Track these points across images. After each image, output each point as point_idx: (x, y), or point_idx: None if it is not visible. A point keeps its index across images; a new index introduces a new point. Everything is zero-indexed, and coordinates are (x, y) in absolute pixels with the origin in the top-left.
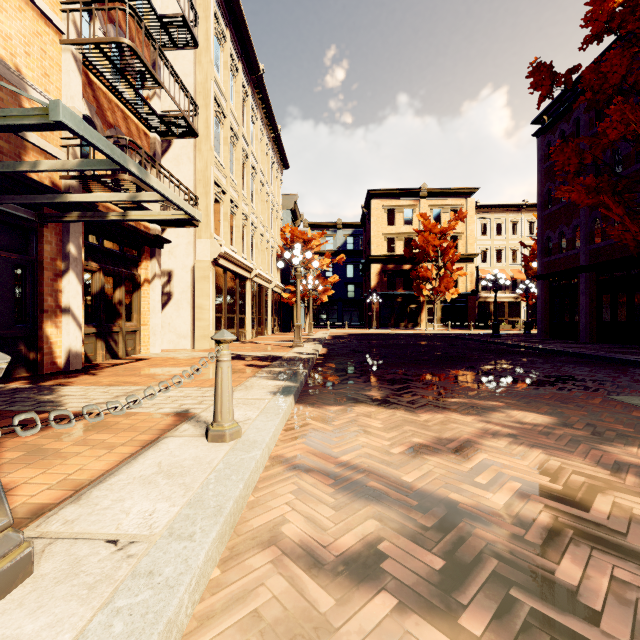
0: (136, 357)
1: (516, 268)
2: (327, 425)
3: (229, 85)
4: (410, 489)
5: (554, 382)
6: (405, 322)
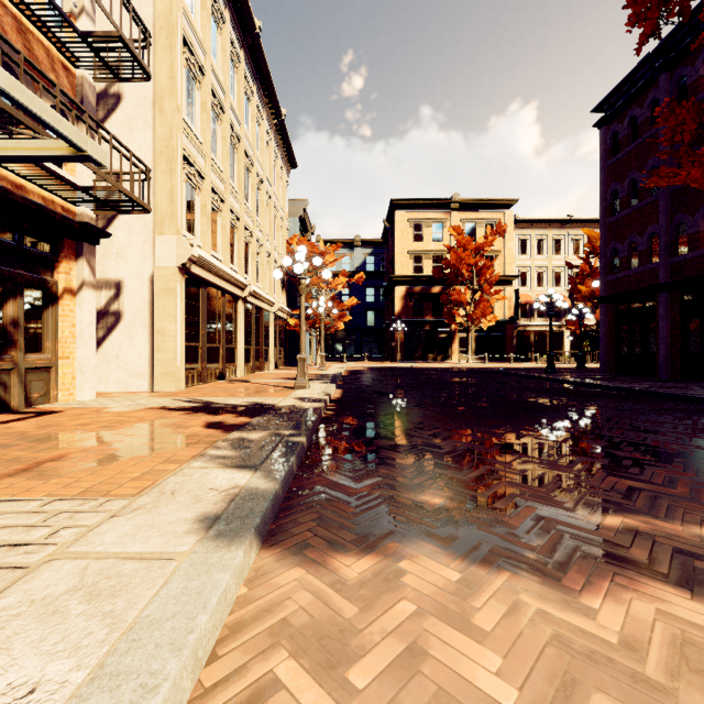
0: (43, 408)
1: (559, 292)
2: (332, 695)
3: (209, 32)
4: None
5: None
6: (434, 354)
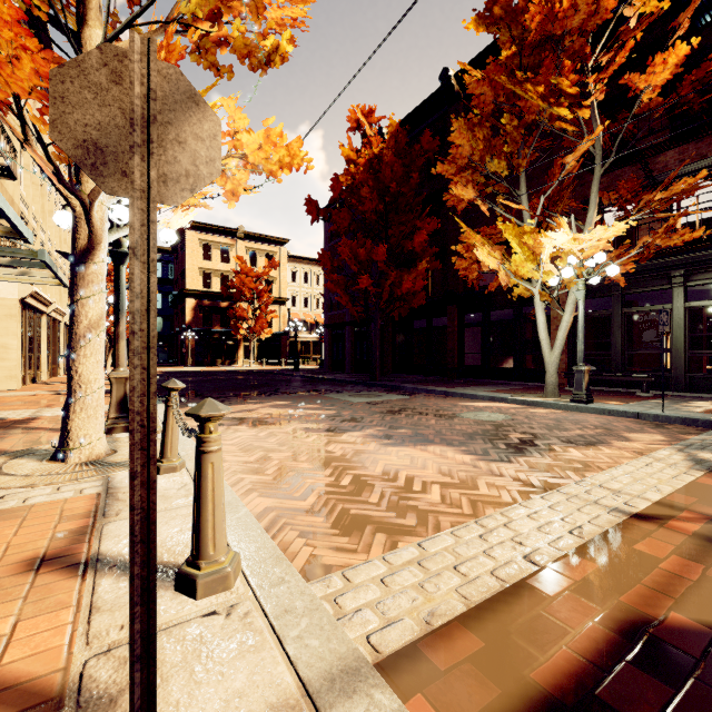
0: None
1: (319, 313)
2: None
3: None
4: (231, 418)
5: (306, 392)
6: (222, 359)
